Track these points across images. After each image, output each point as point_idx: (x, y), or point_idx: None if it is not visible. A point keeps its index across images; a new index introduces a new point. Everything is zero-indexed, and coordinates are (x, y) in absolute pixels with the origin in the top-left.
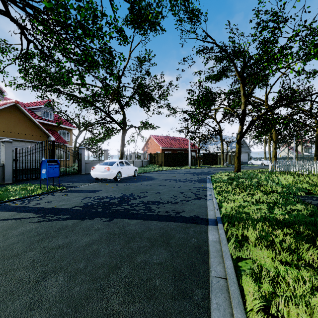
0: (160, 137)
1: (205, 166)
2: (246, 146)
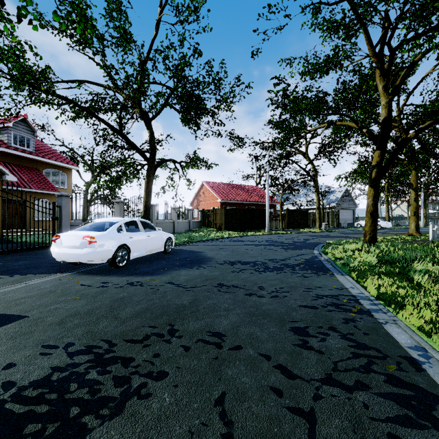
0: (218, 184)
1: (291, 230)
2: (350, 199)
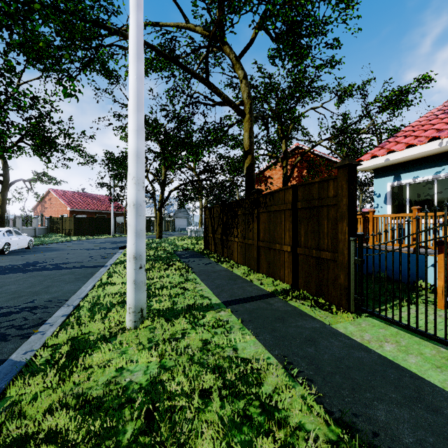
0: (67, 193)
1: None
2: (185, 210)
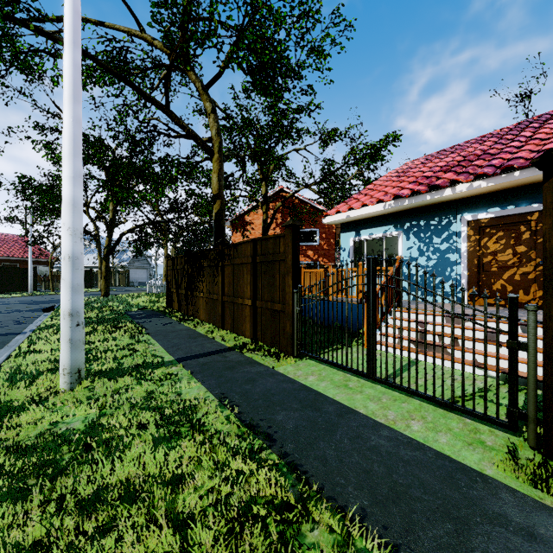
0: None
1: None
2: (144, 259)
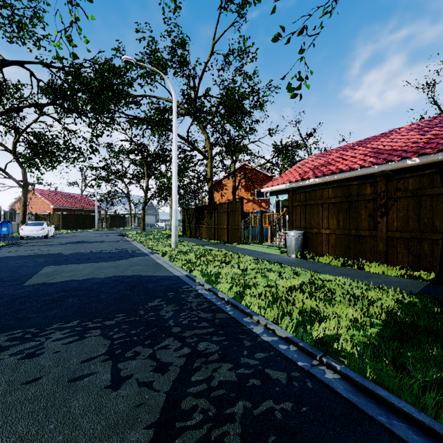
0: (47, 192)
1: (112, 228)
2: (153, 208)
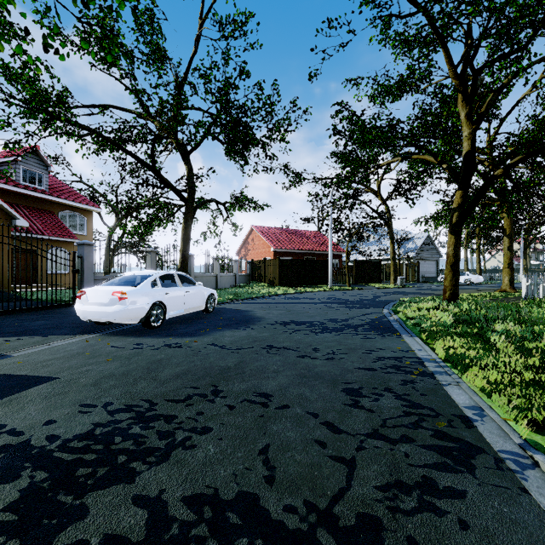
0: (271, 230)
1: (359, 285)
2: (432, 247)
